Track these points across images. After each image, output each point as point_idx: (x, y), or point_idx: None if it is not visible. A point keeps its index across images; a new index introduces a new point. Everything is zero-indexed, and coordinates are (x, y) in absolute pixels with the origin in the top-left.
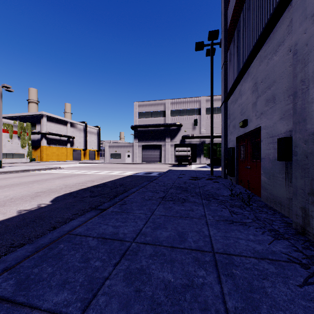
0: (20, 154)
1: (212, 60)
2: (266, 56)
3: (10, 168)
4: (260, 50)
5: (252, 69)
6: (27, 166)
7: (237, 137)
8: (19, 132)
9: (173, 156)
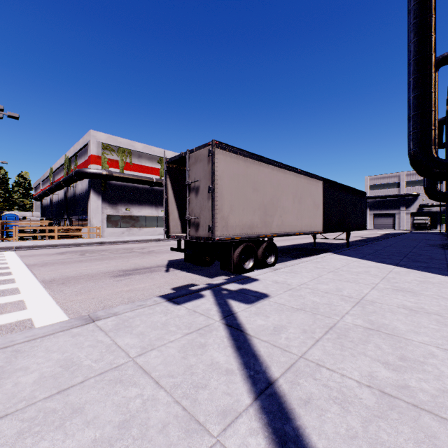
0: None
1: None
2: None
3: None
4: None
5: None
6: None
7: None
8: None
9: (408, 223)
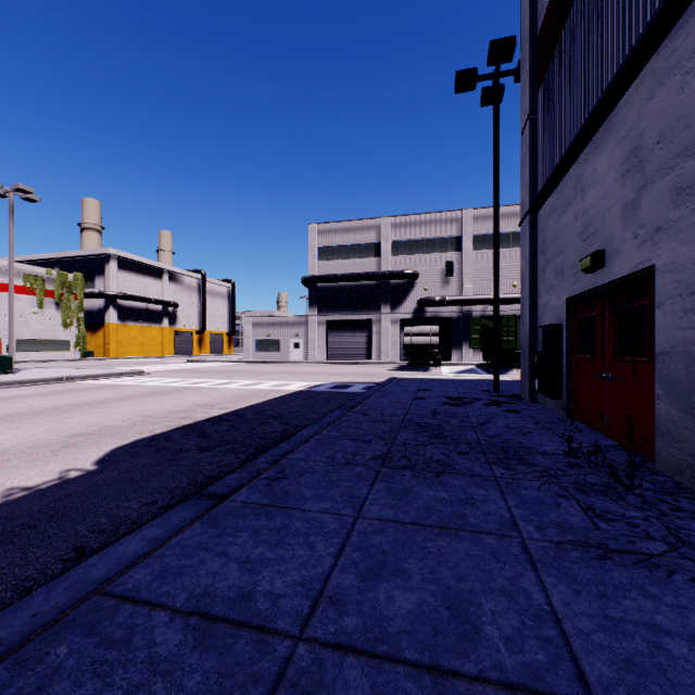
0: (61, 341)
1: (498, 112)
2: (677, 65)
3: (31, 373)
4: (654, 55)
5: (624, 113)
6: (70, 369)
7: (569, 298)
8: (59, 293)
9: (397, 347)
